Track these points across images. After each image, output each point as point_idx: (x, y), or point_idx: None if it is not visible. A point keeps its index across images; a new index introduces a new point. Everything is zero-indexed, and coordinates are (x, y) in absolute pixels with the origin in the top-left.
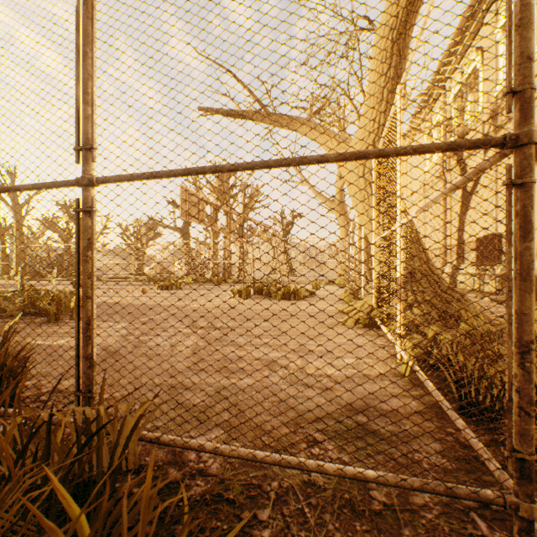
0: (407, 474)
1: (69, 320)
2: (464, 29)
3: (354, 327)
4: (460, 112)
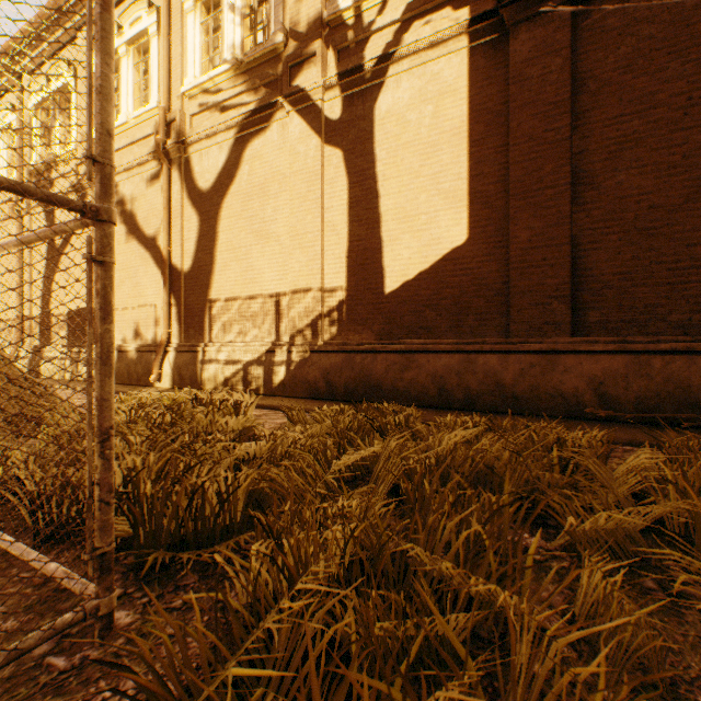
0: None
1: None
2: (52, 23)
3: None
4: (46, 132)
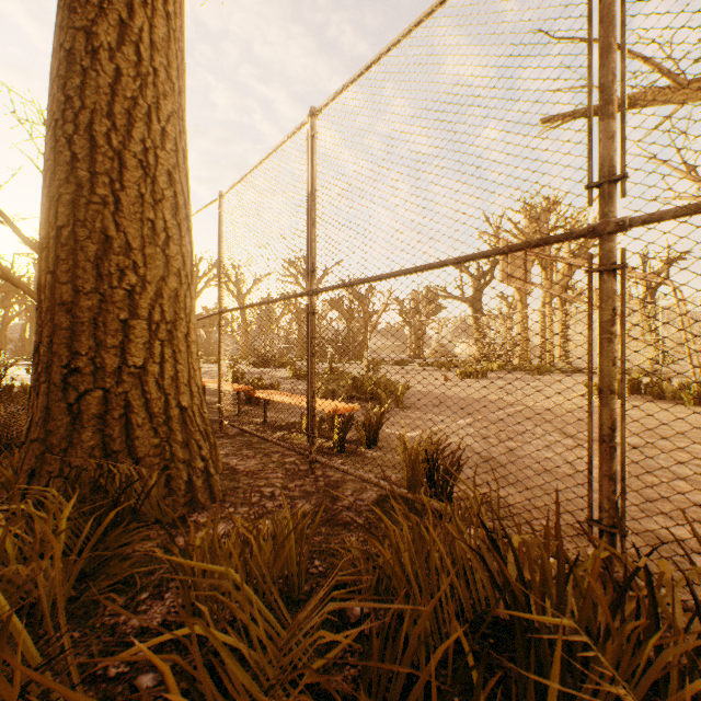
0: None
1: (396, 409)
2: None
3: None
4: None
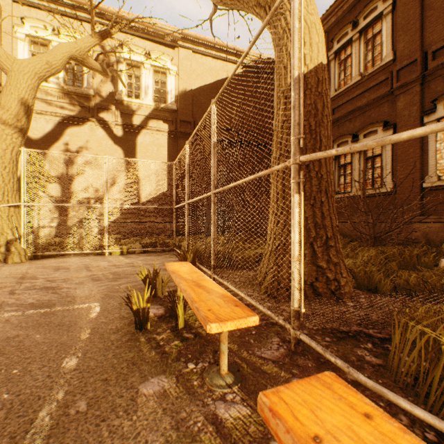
0: (168, 254)
1: None
2: None
3: (35, 261)
4: None
